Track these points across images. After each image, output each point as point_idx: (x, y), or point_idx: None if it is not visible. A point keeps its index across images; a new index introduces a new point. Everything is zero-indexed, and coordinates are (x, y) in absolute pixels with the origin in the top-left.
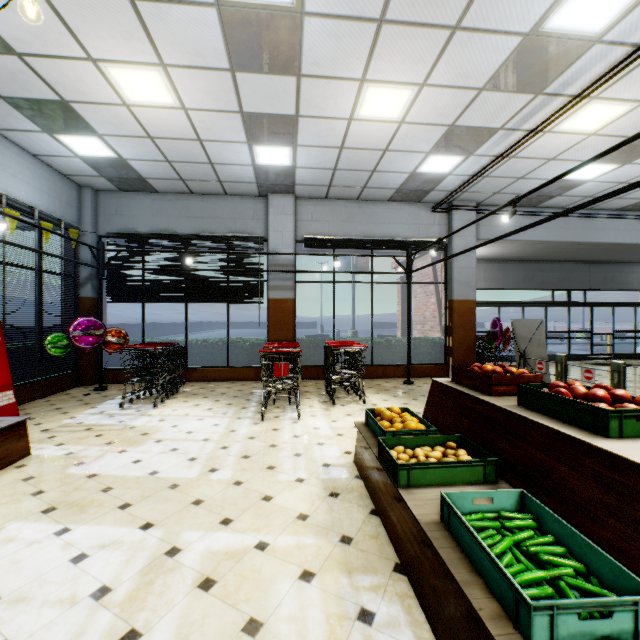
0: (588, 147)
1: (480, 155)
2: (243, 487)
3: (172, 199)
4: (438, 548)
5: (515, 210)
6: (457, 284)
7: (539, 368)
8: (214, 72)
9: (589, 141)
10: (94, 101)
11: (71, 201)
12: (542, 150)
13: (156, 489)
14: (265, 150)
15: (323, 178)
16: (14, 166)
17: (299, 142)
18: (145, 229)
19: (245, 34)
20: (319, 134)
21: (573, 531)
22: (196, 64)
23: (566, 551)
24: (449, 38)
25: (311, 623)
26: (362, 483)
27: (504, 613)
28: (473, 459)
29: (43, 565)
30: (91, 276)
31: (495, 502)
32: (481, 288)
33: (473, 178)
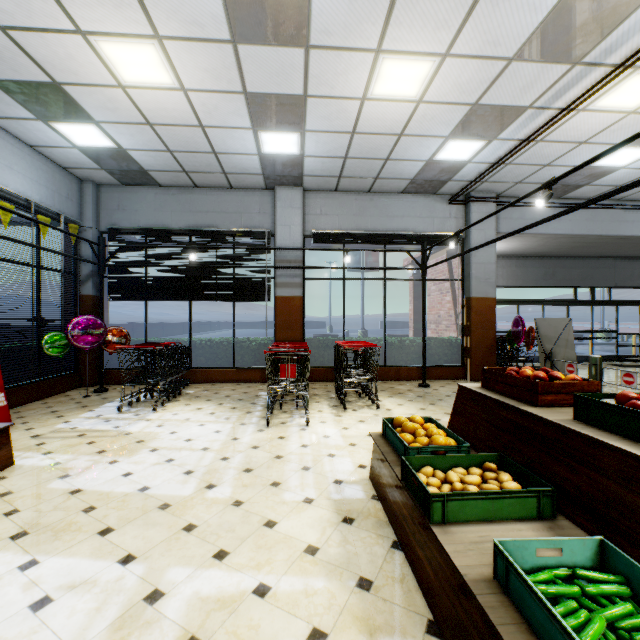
0: (625, 128)
1: (504, 139)
2: (243, 509)
3: (175, 193)
4: (497, 625)
5: (551, 193)
6: (475, 281)
7: (569, 371)
8: (214, 45)
9: (627, 120)
10: (87, 82)
11: (71, 195)
12: (573, 132)
13: (144, 510)
14: (271, 137)
15: (333, 168)
16: (9, 157)
17: (307, 127)
18: (148, 224)
19: None
20: (329, 117)
21: None
22: (194, 35)
23: None
24: None
25: None
26: (380, 506)
27: None
28: (524, 489)
29: None
30: (92, 273)
31: (566, 554)
32: (498, 286)
33: (494, 166)
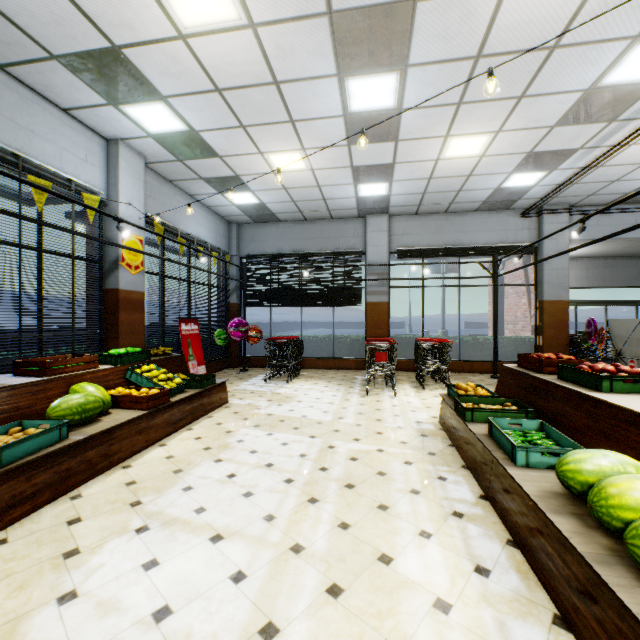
0: None
1: (564, 169)
2: (362, 427)
3: (291, 226)
4: (482, 441)
5: (584, 227)
6: (547, 285)
7: (631, 366)
8: (336, 148)
9: None
10: (255, 173)
11: (224, 234)
12: (632, 158)
13: (310, 423)
14: (367, 187)
15: (413, 200)
16: (198, 217)
17: (394, 179)
18: (272, 250)
19: (360, 126)
20: (411, 172)
21: (560, 434)
22: (325, 145)
23: (555, 444)
24: (516, 103)
25: (412, 476)
26: (444, 432)
27: (509, 458)
28: (517, 409)
29: (269, 444)
30: (236, 288)
31: (523, 426)
32: (583, 287)
33: (561, 186)
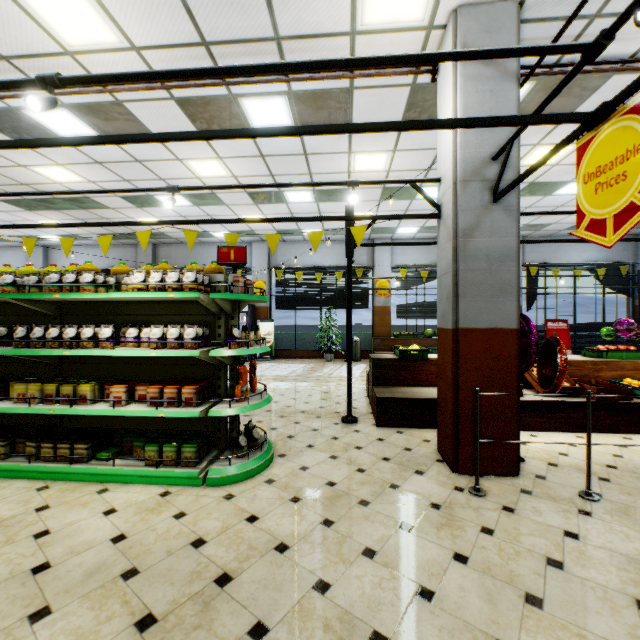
0: None
1: None
2: None
3: None
4: None
5: None
6: None
7: None
8: None
9: None
10: None
11: (626, 247)
12: None
13: None
14: None
15: None
16: (583, 246)
17: None
18: None
19: None
20: None
21: None
22: None
23: None
24: None
25: None
26: None
27: None
28: None
29: None
30: None
31: None
32: None
33: None
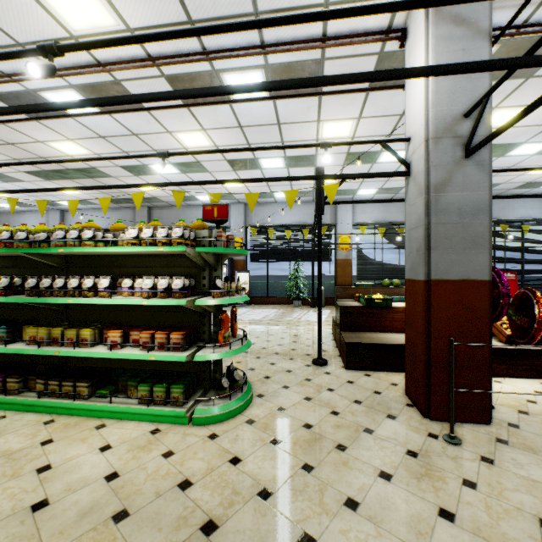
0: None
1: None
2: None
3: None
4: None
5: None
6: None
7: None
8: None
9: None
10: (536, 178)
11: None
12: None
13: None
14: None
15: None
16: (530, 204)
17: None
18: None
19: None
20: None
21: None
22: None
23: None
24: None
25: None
26: None
27: None
28: None
29: None
30: None
31: None
32: None
33: None
